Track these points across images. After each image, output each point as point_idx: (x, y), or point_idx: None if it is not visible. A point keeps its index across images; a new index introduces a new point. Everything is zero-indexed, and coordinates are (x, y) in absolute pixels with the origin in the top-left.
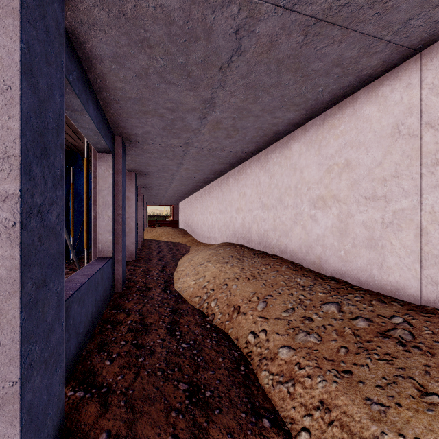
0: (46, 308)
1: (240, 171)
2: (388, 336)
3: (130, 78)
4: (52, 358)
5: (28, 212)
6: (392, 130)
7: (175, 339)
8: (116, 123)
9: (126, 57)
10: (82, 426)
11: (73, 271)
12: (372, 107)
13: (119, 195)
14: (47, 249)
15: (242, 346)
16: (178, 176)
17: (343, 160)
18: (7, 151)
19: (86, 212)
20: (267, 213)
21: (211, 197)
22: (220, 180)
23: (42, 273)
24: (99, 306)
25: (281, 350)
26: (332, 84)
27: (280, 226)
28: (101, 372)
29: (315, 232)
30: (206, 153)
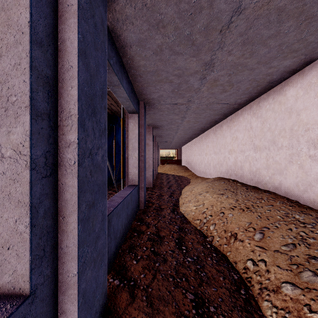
0: (95, 222)
1: (232, 119)
2: None
3: (149, 56)
4: (99, 257)
5: (83, 154)
6: None
7: (182, 253)
8: (140, 92)
9: (147, 39)
10: (117, 309)
11: (115, 192)
12: None
13: (142, 142)
14: (95, 180)
15: (240, 270)
16: (181, 127)
17: None
18: (70, 111)
19: (122, 154)
20: (259, 154)
21: (207, 142)
22: (214, 128)
23: (92, 197)
24: (129, 219)
25: (285, 285)
26: None
27: (273, 164)
28: (130, 268)
29: (315, 172)
30: (204, 107)
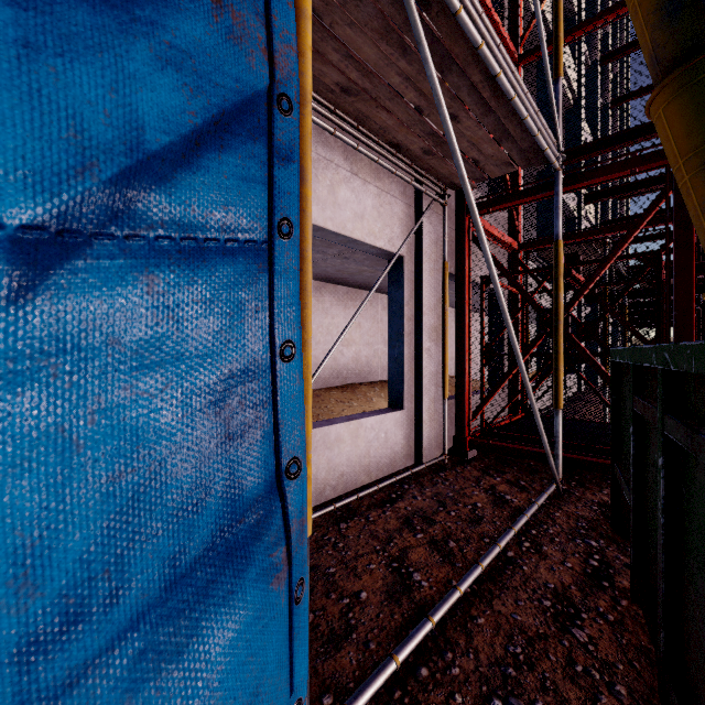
0: None
1: None
2: None
3: None
4: None
5: None
6: None
7: None
8: None
9: None
10: None
11: None
12: None
13: None
14: None
15: None
16: None
17: None
18: None
19: None
20: None
21: None
22: None
23: None
24: None
25: None
26: None
27: None
28: None
29: None
30: None
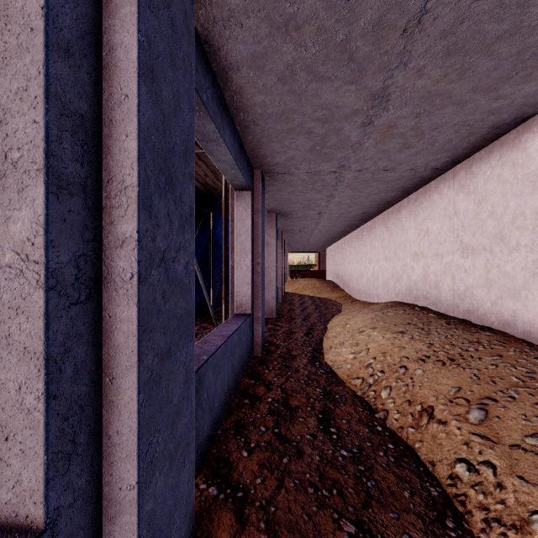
0: (172, 385)
1: (419, 198)
2: None
3: (271, 85)
4: (179, 449)
5: (148, 260)
6: None
7: (331, 440)
8: (254, 152)
9: (266, 55)
10: None
11: (212, 325)
12: None
13: (258, 240)
14: (173, 308)
15: (443, 479)
16: (326, 214)
17: None
18: (125, 180)
19: (224, 261)
20: (471, 259)
21: (372, 239)
22: (386, 215)
23: (167, 340)
24: (236, 374)
25: None
26: None
27: (499, 279)
28: (237, 466)
29: None
30: (368, 177)
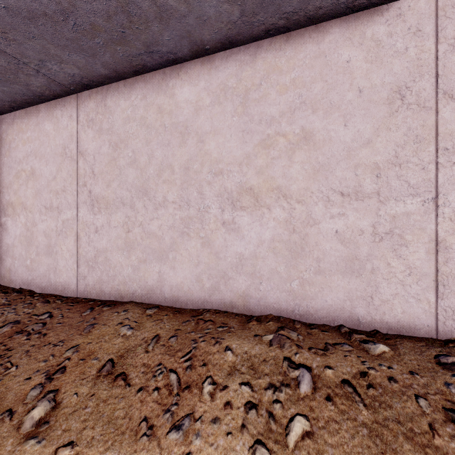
0: None
1: None
2: (24, 332)
3: None
4: None
5: None
6: (62, 150)
7: None
8: None
9: None
10: None
11: None
12: (50, 124)
13: None
14: None
15: None
16: None
17: (30, 168)
18: None
19: None
20: None
21: None
22: None
23: None
24: None
25: None
26: (0, 85)
27: None
28: None
29: (5, 242)
30: None
